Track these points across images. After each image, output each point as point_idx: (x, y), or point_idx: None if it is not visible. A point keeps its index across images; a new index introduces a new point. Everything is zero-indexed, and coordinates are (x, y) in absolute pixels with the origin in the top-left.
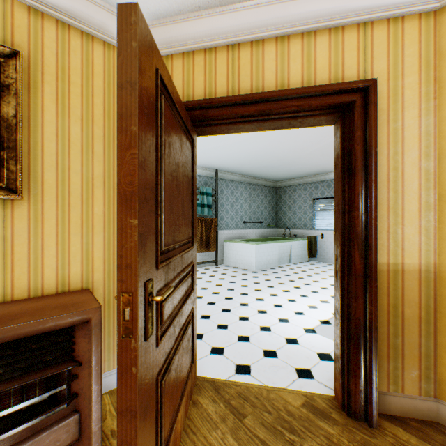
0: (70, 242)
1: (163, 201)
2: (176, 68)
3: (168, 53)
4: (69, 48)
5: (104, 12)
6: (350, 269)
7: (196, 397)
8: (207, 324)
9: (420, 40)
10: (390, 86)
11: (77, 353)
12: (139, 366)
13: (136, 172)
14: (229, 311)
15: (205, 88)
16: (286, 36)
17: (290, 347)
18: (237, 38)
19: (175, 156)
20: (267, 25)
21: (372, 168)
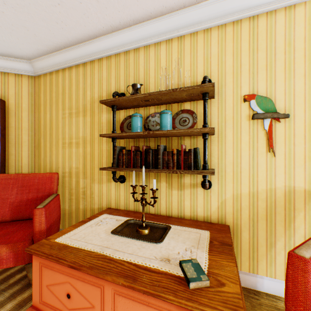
0: None
1: None
2: None
3: None
4: None
5: None
6: None
7: None
8: None
9: (29, 86)
10: (17, 101)
11: None
12: None
13: None
14: None
15: None
16: None
17: None
18: None
19: None
20: None
21: None
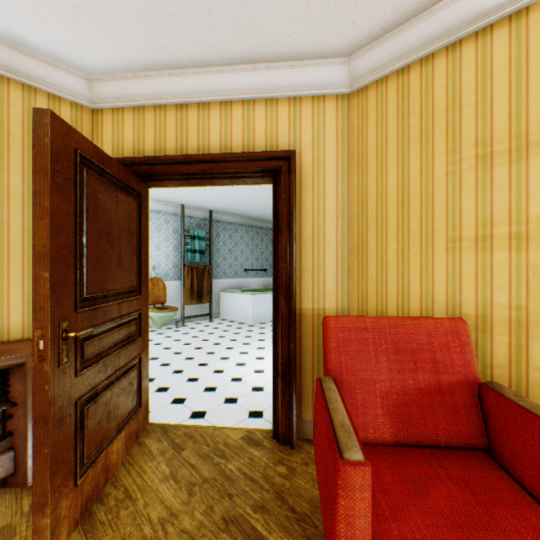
0: (10, 293)
1: (86, 257)
2: (127, 121)
3: (119, 106)
4: (9, 101)
5: (48, 67)
6: (279, 313)
7: (143, 439)
8: (177, 378)
9: (338, 118)
10: (315, 154)
11: (13, 395)
12: (51, 384)
13: (49, 237)
14: (206, 365)
15: (156, 144)
16: (230, 102)
17: (254, 394)
18: (185, 100)
19: (107, 215)
20: (211, 91)
21: (293, 227)
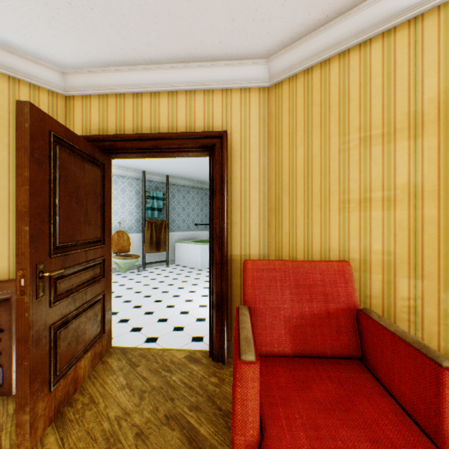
0: None
1: (58, 214)
2: (94, 106)
3: (87, 94)
4: None
5: (29, 62)
6: (214, 259)
7: (106, 358)
8: (136, 312)
9: (260, 105)
10: (242, 134)
11: (0, 323)
12: (30, 312)
13: (28, 199)
14: (161, 301)
15: (117, 124)
16: (176, 92)
17: (197, 323)
18: (140, 89)
19: (76, 182)
20: (161, 83)
21: (224, 191)
